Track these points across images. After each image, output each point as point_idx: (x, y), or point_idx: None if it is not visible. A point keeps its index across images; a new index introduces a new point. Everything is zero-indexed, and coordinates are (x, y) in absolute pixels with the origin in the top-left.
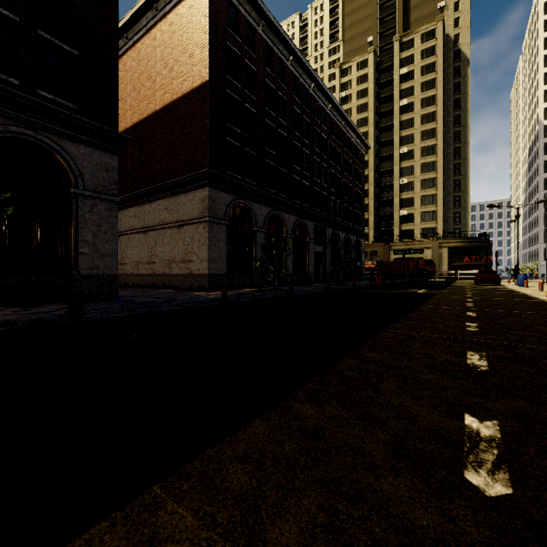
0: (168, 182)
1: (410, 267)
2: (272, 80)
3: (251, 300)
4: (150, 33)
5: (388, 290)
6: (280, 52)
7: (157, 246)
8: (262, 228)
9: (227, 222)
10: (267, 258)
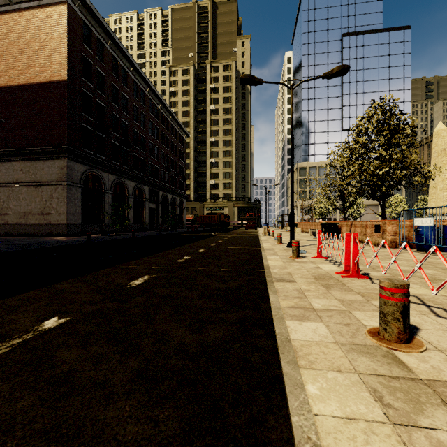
0: (25, 149)
1: (215, 219)
2: (117, 83)
3: (108, 240)
4: (2, 17)
5: (196, 233)
6: (124, 63)
7: (11, 200)
8: (110, 190)
9: (82, 186)
10: (115, 213)
